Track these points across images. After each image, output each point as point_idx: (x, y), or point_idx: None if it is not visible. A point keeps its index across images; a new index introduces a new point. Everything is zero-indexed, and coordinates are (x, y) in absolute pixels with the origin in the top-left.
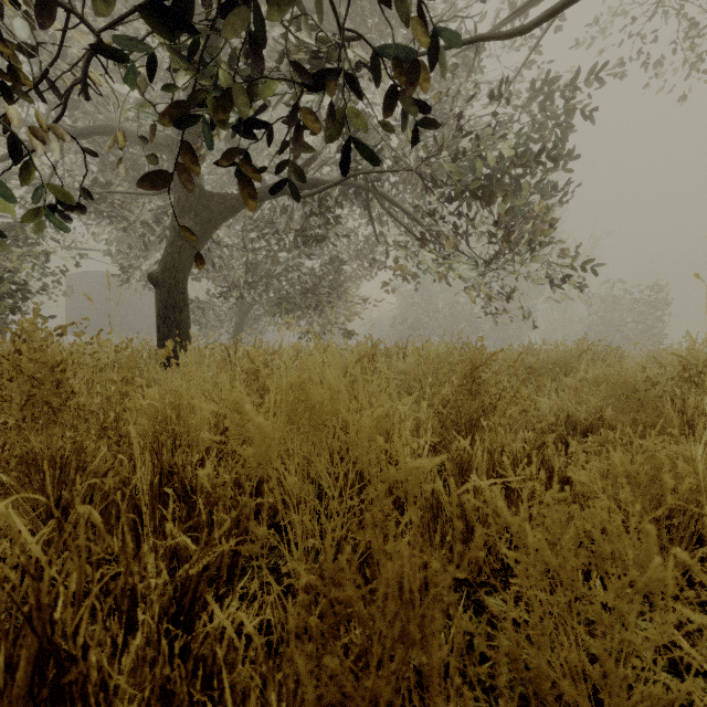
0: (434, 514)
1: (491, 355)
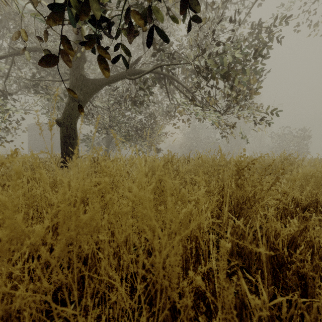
0: (237, 310)
1: (251, 161)
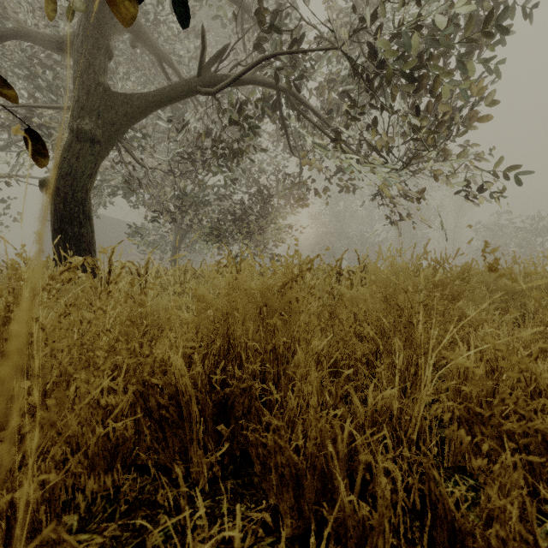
0: None
1: None
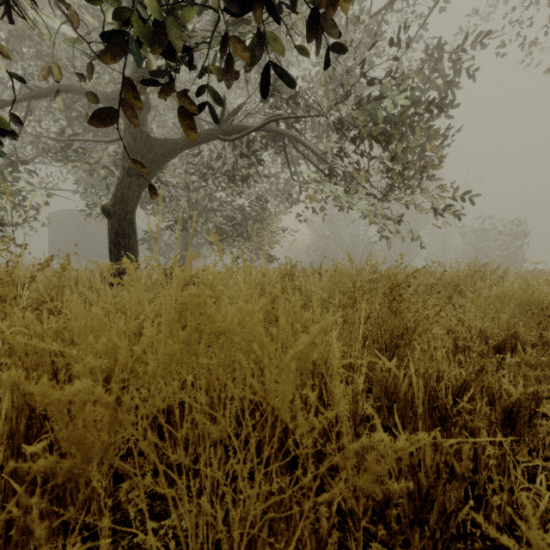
0: None
1: (411, 273)
